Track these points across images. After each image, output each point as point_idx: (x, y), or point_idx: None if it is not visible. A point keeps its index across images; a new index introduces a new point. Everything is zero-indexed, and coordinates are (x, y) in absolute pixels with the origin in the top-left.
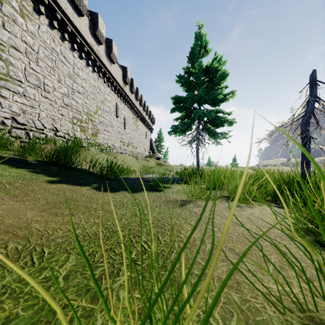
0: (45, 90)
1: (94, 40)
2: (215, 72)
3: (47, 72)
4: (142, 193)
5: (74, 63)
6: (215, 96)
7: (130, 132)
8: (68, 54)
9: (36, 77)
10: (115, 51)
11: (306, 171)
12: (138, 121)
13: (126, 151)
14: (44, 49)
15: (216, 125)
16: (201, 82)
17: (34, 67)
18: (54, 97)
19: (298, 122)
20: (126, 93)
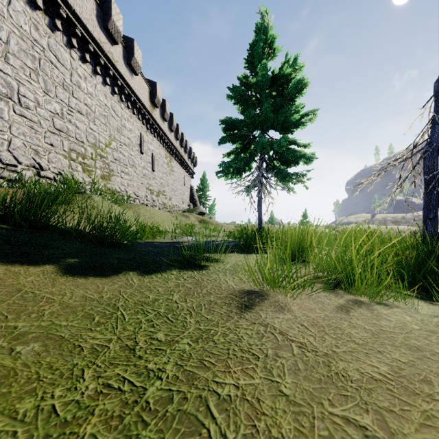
0: (22, 103)
1: (105, 36)
2: (286, 83)
3: (25, 76)
4: (167, 274)
5: (72, 68)
6: (287, 116)
7: (162, 176)
8: (62, 52)
9: (5, 82)
10: (137, 56)
11: (433, 231)
12: (173, 161)
13: (155, 203)
14: (20, 38)
15: (287, 162)
16: (266, 96)
17: (0, 66)
18: (36, 116)
19: (421, 154)
20: (155, 120)
